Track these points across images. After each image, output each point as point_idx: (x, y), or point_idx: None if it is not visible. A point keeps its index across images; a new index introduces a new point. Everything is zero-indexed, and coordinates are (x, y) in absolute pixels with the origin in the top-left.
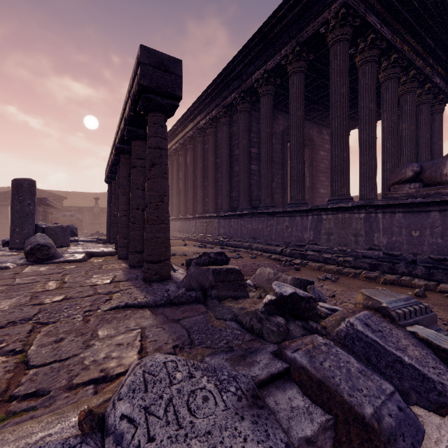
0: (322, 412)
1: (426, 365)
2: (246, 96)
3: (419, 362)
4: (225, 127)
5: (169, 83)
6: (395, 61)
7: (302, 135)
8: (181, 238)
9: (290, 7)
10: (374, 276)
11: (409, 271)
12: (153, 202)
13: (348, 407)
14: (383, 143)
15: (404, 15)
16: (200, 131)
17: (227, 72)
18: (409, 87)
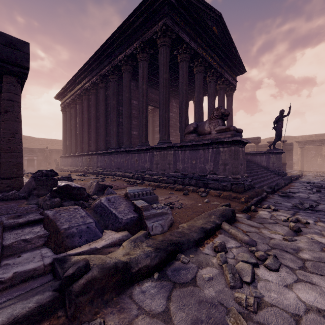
0: (45, 232)
1: (122, 213)
2: (114, 71)
3: (119, 212)
4: (102, 90)
5: (18, 57)
6: (201, 62)
7: (146, 101)
8: (72, 170)
9: (137, 17)
10: (173, 187)
11: (189, 183)
12: (6, 137)
13: (56, 227)
14: (195, 111)
15: (204, 37)
16: (86, 91)
17: (102, 51)
18: (211, 79)
